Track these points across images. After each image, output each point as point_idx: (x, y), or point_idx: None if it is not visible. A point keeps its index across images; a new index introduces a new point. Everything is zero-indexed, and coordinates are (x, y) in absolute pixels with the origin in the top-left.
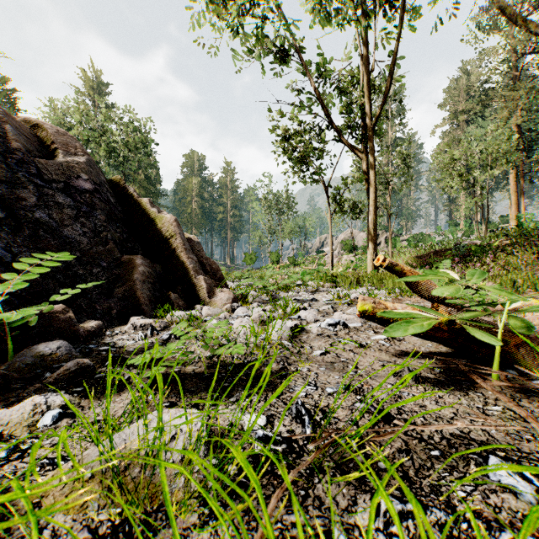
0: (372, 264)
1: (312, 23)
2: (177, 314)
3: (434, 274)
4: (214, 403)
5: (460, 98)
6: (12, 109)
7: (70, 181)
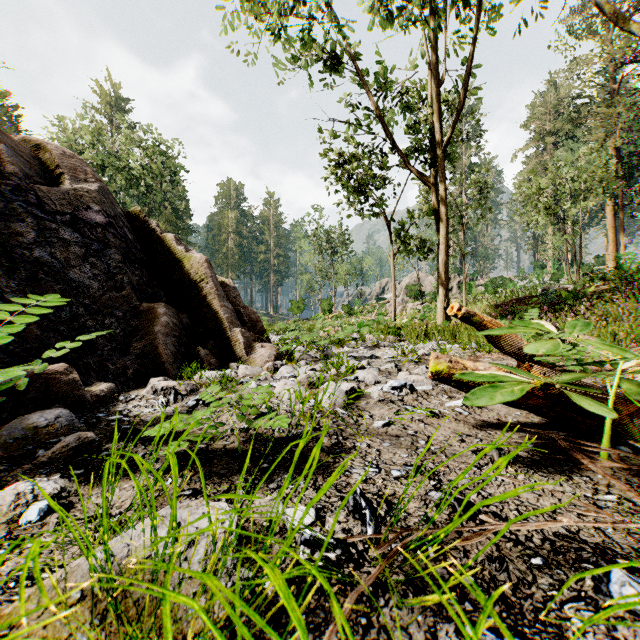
0: (443, 314)
1: (372, 24)
2: (207, 375)
3: (526, 326)
4: (248, 491)
5: (547, 117)
6: (14, 130)
7: (78, 213)
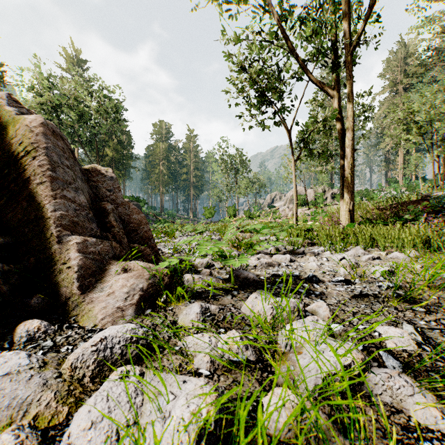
0: (348, 216)
1: None
2: None
3: None
4: None
5: (398, 68)
6: None
7: None
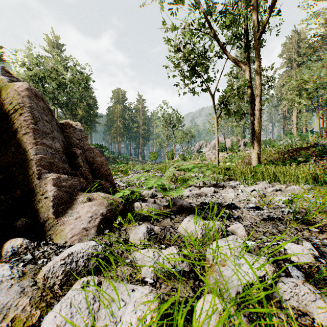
0: (256, 159)
1: None
2: None
3: None
4: None
5: (293, 50)
6: None
7: None
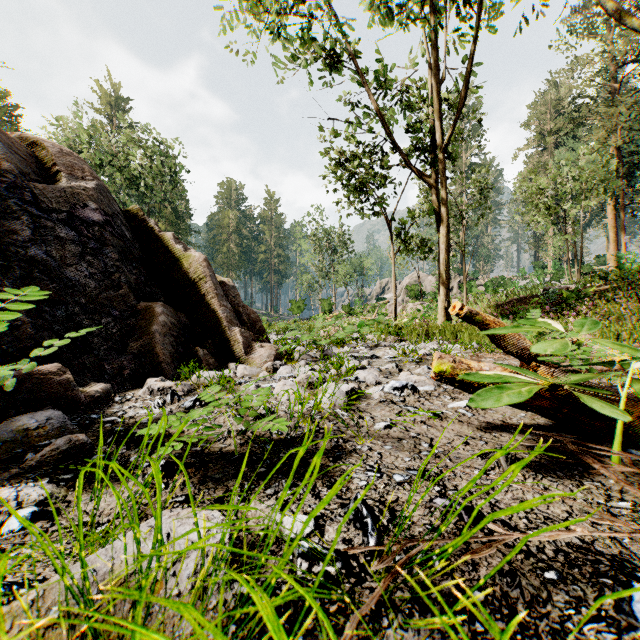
0: (444, 314)
1: (372, 22)
2: (205, 375)
3: (532, 325)
4: (244, 498)
5: (547, 116)
6: (13, 129)
7: (75, 211)
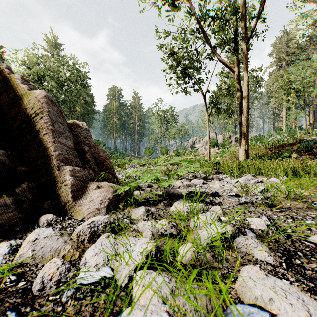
0: (244, 154)
1: None
2: None
3: None
4: None
5: (282, 49)
6: (0, 58)
7: None
